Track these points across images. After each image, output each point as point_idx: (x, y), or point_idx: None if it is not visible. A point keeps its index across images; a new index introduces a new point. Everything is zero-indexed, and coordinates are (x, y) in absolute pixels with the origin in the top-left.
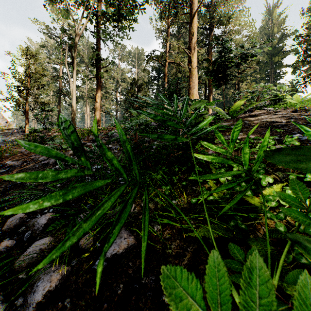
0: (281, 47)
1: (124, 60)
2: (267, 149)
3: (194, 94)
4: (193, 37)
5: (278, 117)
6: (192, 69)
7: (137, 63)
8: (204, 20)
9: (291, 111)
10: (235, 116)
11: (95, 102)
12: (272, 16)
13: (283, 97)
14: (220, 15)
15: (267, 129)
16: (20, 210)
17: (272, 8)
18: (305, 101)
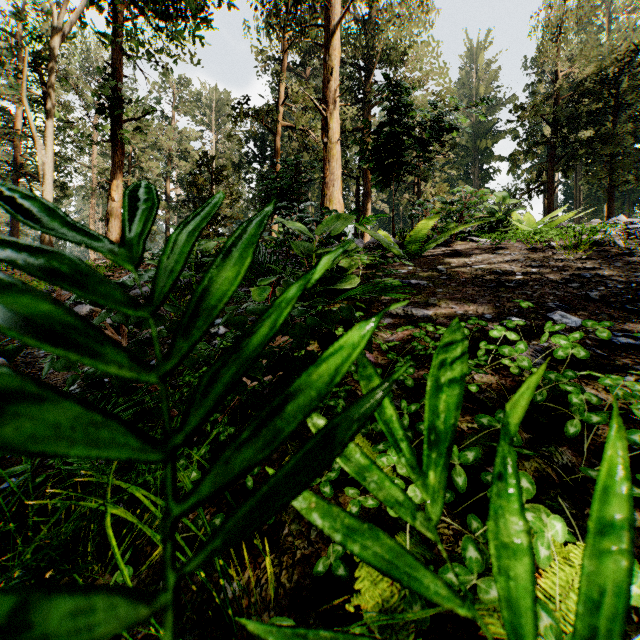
0: (491, 124)
1: (184, 112)
2: (505, 363)
3: (333, 197)
4: (332, 78)
5: (505, 261)
6: (329, 145)
7: (216, 122)
8: (355, 49)
9: (526, 249)
10: (417, 254)
11: (110, 200)
12: (476, 64)
13: (505, 218)
14: (385, 45)
15: (489, 291)
16: None
17: (477, 50)
18: (547, 229)
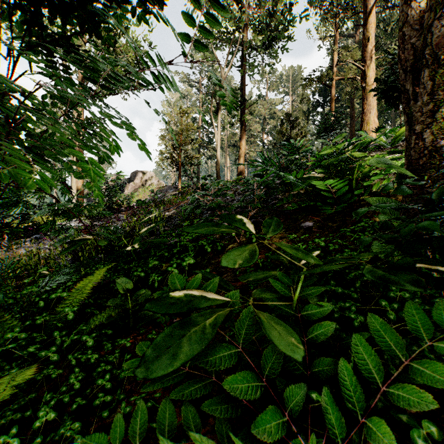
0: None
1: (273, 90)
2: None
3: (370, 120)
4: (369, 43)
5: None
6: (367, 87)
7: (292, 88)
8: None
9: None
10: (395, 144)
11: (239, 150)
12: None
13: None
14: None
15: None
16: (253, 172)
17: None
18: None
